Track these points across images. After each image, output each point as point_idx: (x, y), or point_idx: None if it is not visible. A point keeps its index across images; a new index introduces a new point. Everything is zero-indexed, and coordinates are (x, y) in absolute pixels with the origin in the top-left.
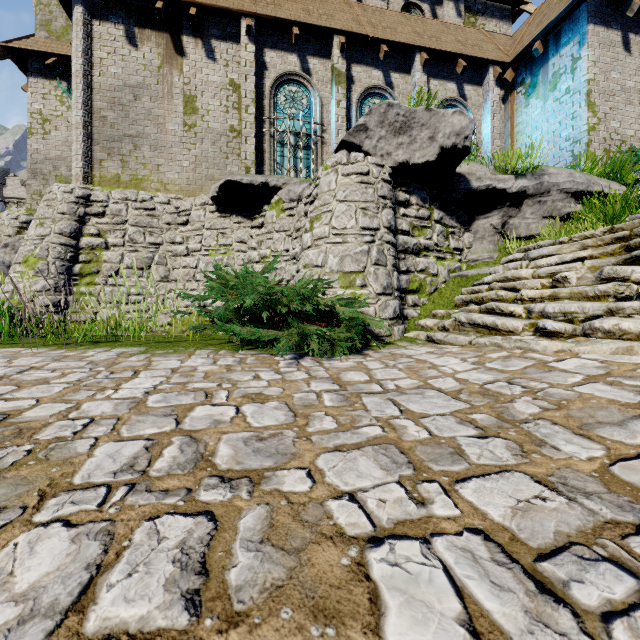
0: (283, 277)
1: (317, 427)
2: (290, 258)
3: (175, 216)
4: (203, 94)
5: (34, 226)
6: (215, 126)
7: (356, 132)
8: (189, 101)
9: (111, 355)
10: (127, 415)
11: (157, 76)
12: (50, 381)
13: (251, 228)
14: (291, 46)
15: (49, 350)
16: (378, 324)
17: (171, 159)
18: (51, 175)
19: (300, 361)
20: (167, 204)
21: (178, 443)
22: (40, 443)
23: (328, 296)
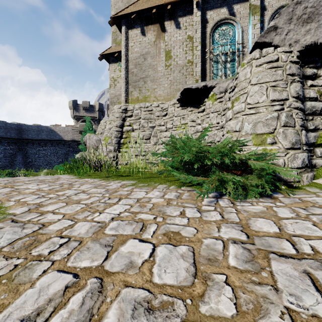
0: (215, 139)
1: (211, 306)
2: (219, 127)
3: (161, 112)
4: (174, 48)
5: (108, 124)
6: (180, 62)
7: (267, 33)
8: (167, 53)
9: (118, 185)
10: (87, 239)
11: (153, 46)
12: (81, 202)
13: (198, 113)
14: (222, 3)
15: (98, 180)
16: (287, 173)
17: (159, 84)
18: (116, 102)
19: (218, 200)
20: (157, 107)
21: (87, 289)
22: (27, 259)
23: (243, 151)
